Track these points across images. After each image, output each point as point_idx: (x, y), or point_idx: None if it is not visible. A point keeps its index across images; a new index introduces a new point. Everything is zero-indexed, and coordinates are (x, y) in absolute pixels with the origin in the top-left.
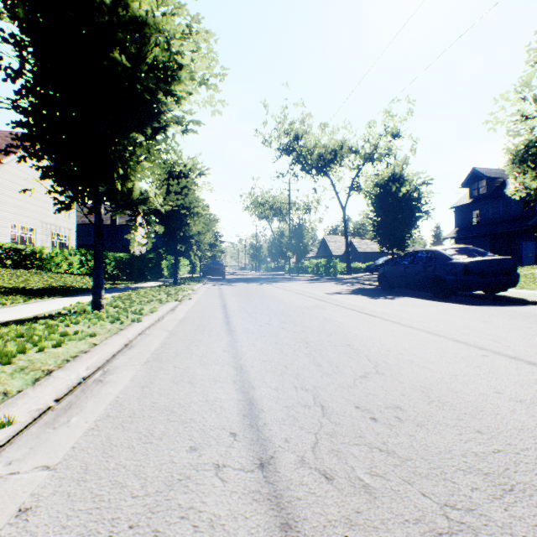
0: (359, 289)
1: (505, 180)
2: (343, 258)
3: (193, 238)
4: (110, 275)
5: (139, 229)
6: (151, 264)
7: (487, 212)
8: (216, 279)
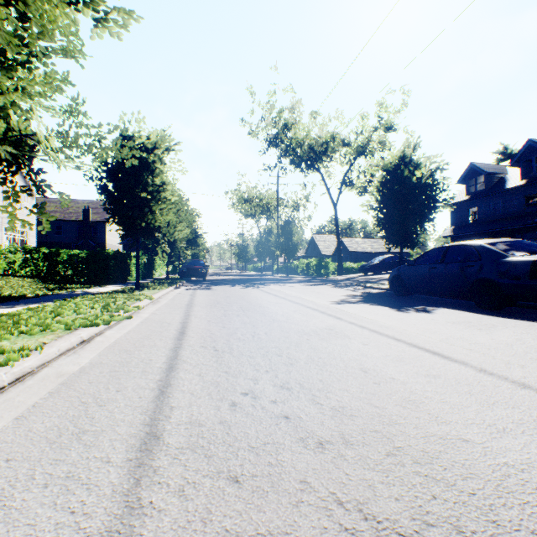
0: (367, 294)
1: (504, 176)
2: (333, 257)
3: (160, 231)
4: (62, 277)
5: (116, 226)
6: (113, 264)
7: (486, 209)
8: (196, 281)
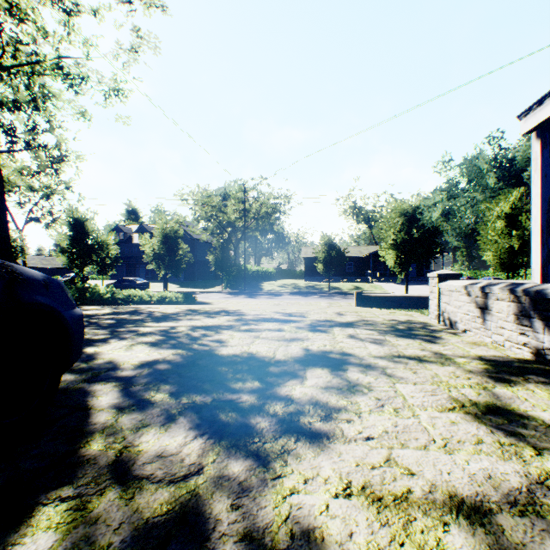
0: None
1: (133, 235)
2: None
3: None
4: None
5: None
6: None
7: (125, 251)
8: None
